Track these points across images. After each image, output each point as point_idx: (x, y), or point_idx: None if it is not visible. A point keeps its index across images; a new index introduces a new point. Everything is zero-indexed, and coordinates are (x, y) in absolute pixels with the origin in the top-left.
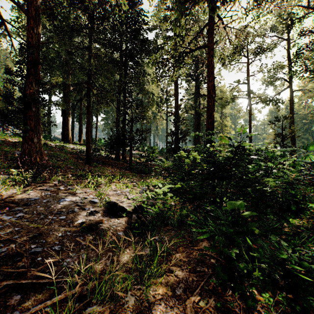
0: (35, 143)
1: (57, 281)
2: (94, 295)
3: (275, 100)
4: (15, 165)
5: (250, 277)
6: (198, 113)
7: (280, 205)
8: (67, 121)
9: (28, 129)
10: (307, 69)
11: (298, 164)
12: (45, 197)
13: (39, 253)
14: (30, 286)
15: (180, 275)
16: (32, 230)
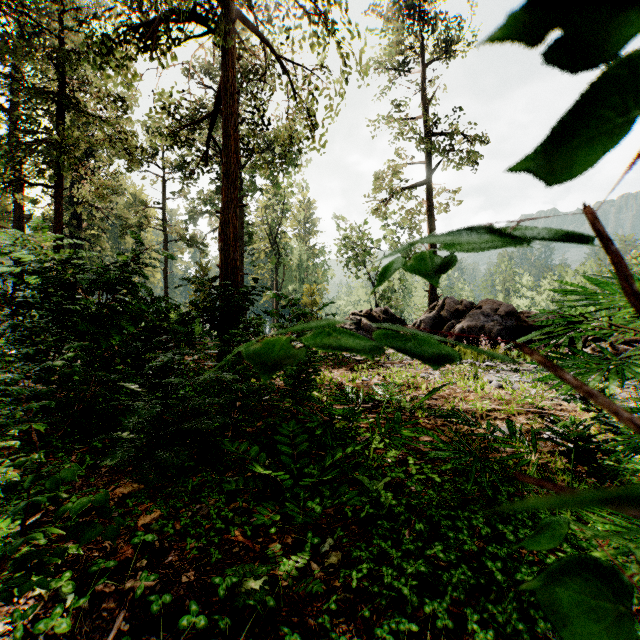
0: None
1: None
2: None
3: (197, 243)
4: None
5: None
6: (79, 236)
7: None
8: None
9: None
10: None
11: None
12: None
13: None
14: None
15: None
16: None
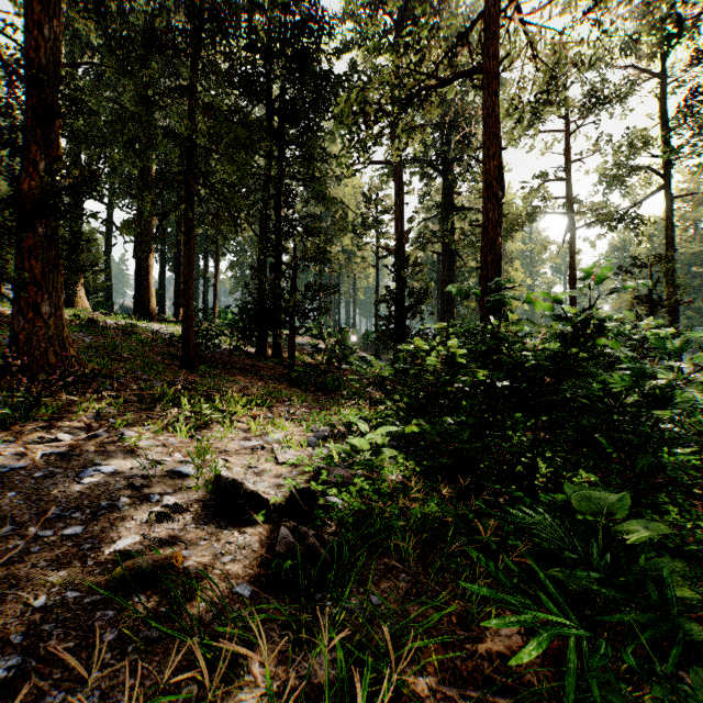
0: (44, 317)
1: None
2: None
3: (632, 219)
4: None
5: None
6: (451, 250)
7: None
8: (146, 269)
9: (26, 281)
10: None
11: None
12: (46, 462)
13: None
14: None
15: None
16: None
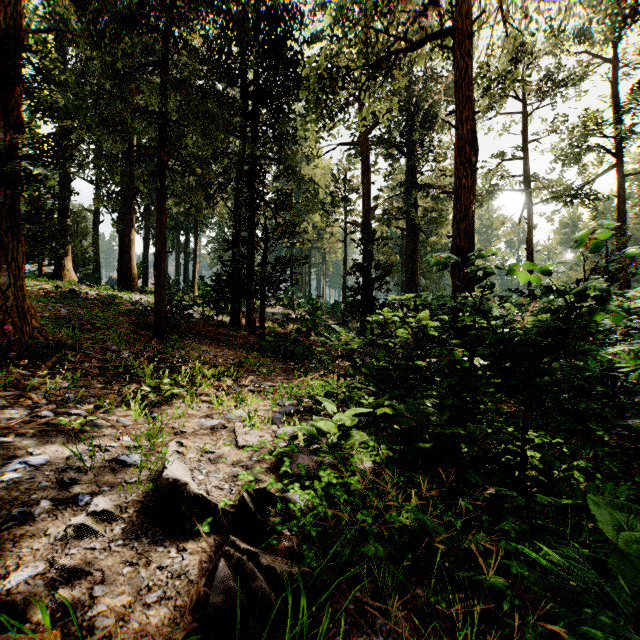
0: (3, 288)
1: None
2: None
3: (587, 195)
4: None
5: None
6: (414, 226)
7: None
8: (128, 244)
9: None
10: None
11: None
12: None
13: None
14: None
15: None
16: None
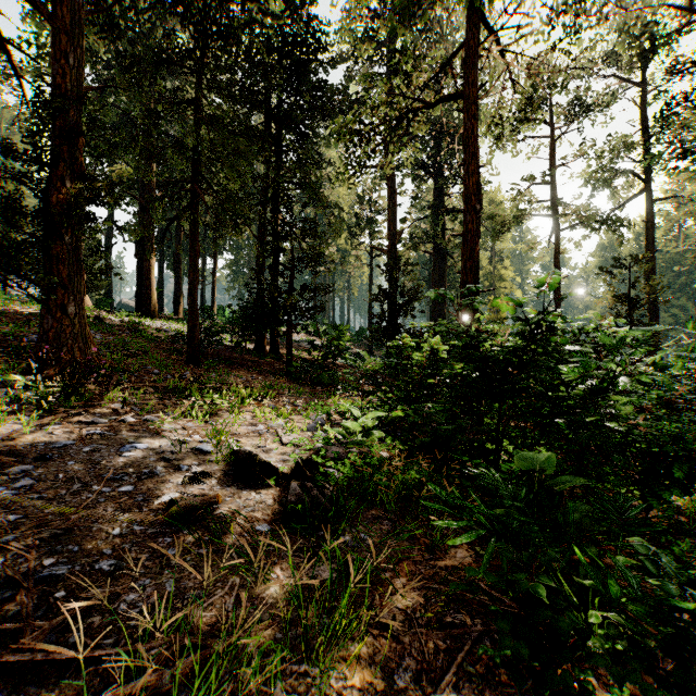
0: (70, 317)
1: (100, 654)
2: (190, 691)
3: (613, 221)
4: (26, 366)
5: (584, 649)
6: (442, 250)
7: (643, 462)
8: (148, 269)
9: (54, 284)
10: (685, 152)
11: (676, 364)
12: (90, 440)
13: (60, 581)
14: (29, 669)
15: (406, 636)
16: (50, 522)
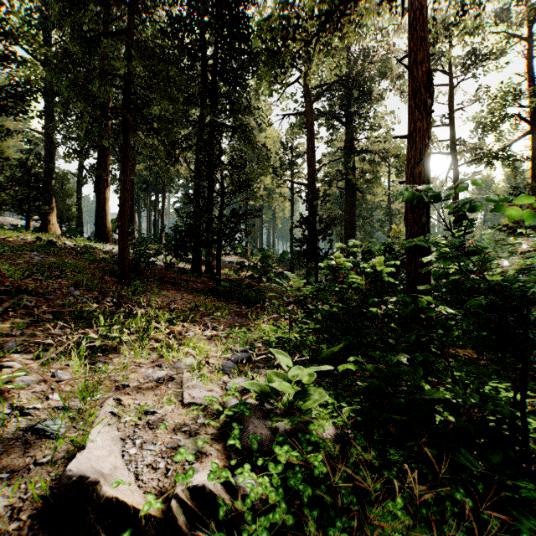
0: None
1: None
2: None
3: (508, 156)
4: None
5: None
6: (352, 186)
7: None
8: (103, 201)
9: None
10: None
11: None
12: None
13: None
14: None
15: None
16: None
